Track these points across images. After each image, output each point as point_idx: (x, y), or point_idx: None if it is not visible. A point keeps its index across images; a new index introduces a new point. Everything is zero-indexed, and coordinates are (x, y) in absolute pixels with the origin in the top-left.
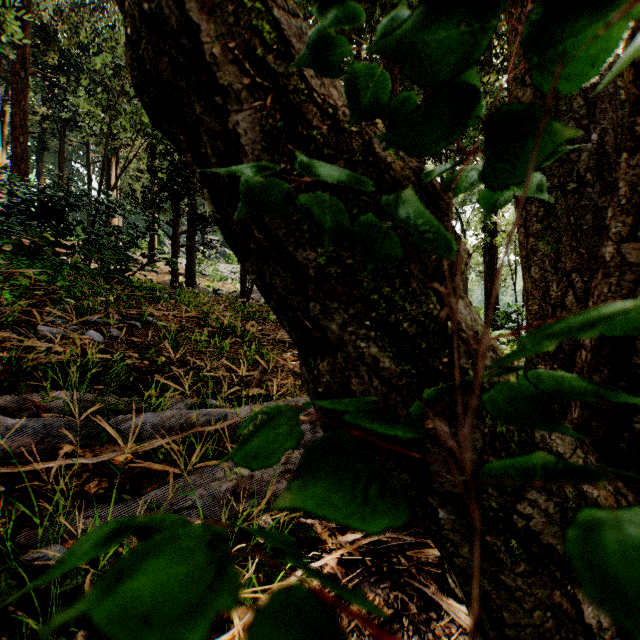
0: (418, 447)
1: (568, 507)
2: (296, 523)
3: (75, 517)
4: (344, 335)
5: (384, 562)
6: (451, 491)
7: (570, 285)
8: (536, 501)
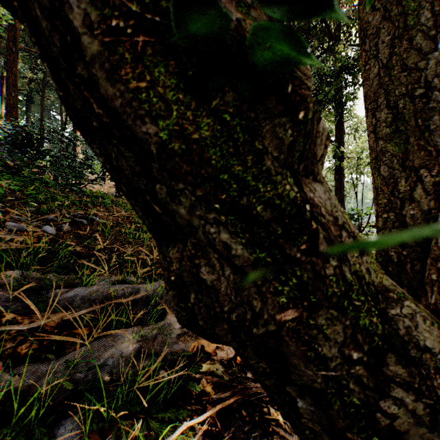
0: (275, 339)
1: (439, 409)
2: (187, 377)
3: (3, 375)
4: (193, 220)
5: (256, 412)
6: (310, 385)
7: (418, 180)
8: (402, 400)
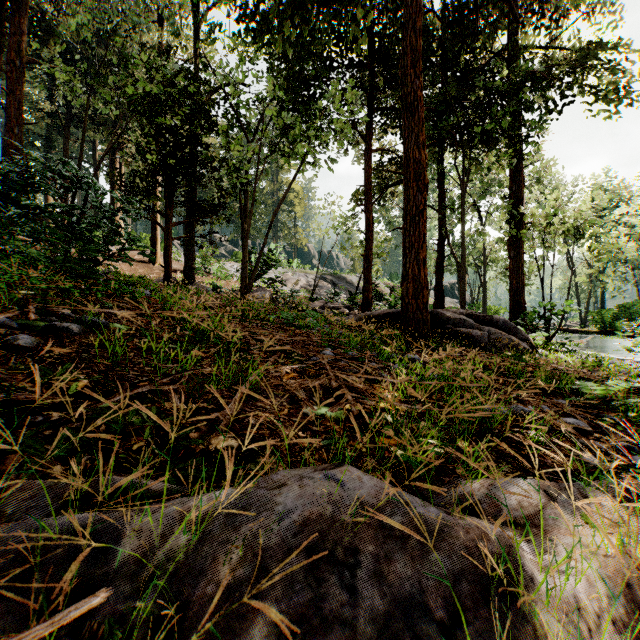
0: None
1: None
2: None
3: None
4: None
5: None
6: None
7: None
8: None
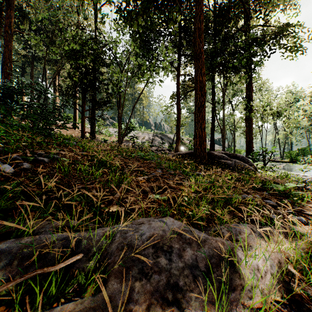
0: None
1: None
2: None
3: None
4: None
5: None
6: None
7: None
8: None
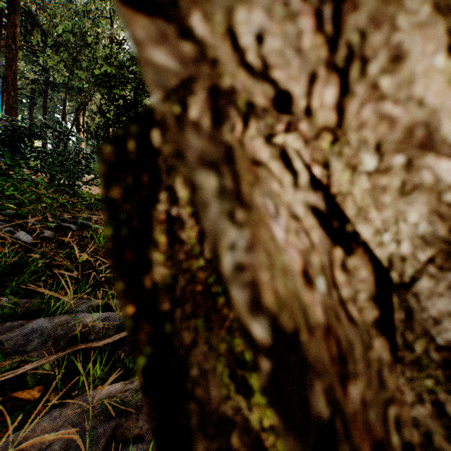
0: None
1: None
2: None
3: None
4: None
5: None
6: None
7: None
8: None
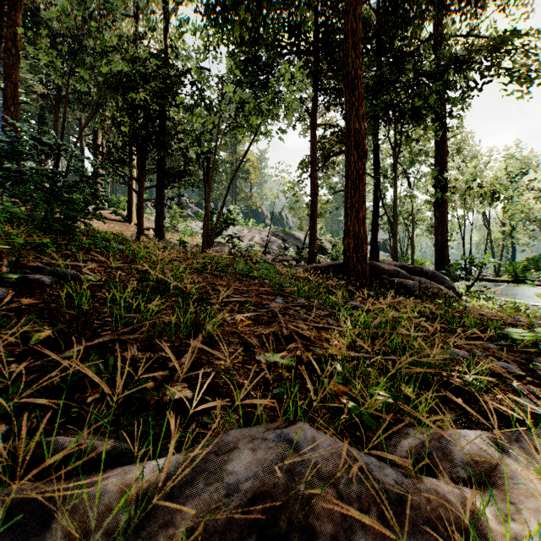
0: None
1: None
2: None
3: None
4: None
5: None
6: None
7: None
8: None
